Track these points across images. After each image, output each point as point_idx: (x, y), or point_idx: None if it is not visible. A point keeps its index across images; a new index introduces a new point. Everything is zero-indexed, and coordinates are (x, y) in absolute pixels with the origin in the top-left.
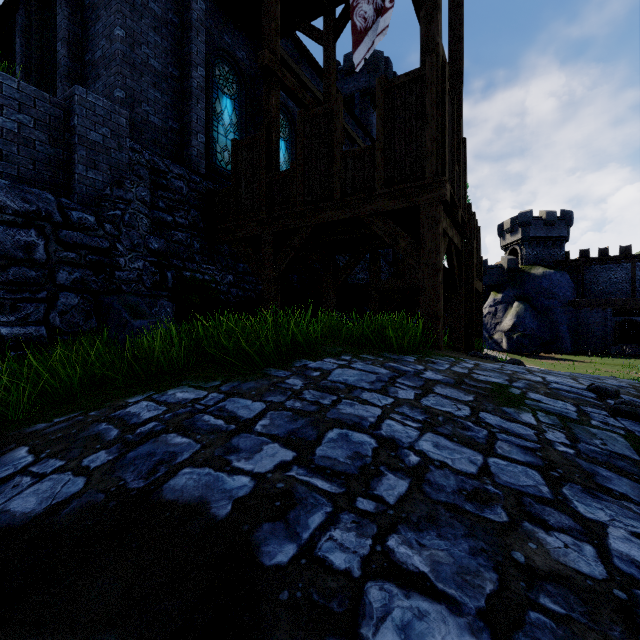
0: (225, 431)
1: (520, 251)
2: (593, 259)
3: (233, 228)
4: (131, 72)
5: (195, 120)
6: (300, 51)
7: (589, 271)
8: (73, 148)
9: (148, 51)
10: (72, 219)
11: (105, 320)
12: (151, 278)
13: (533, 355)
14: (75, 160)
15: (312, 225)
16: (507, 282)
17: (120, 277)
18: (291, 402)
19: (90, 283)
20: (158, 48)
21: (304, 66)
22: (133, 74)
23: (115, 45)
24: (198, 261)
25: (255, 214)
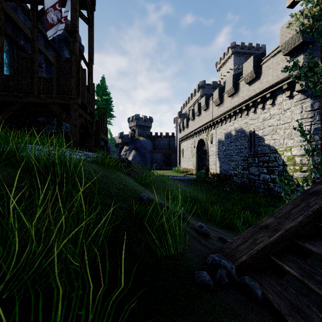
0: None
1: (135, 130)
2: (159, 136)
3: None
4: None
5: None
6: None
7: (157, 140)
8: None
9: None
10: None
11: None
12: None
13: None
14: None
15: (23, 102)
16: (130, 142)
17: None
18: None
19: None
20: None
21: (19, 11)
22: None
23: None
24: None
25: None
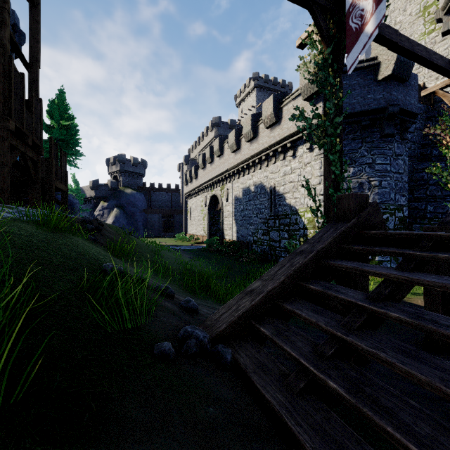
0: None
1: (119, 178)
2: (156, 188)
3: None
4: None
5: None
6: None
7: (154, 194)
8: None
9: None
10: None
11: None
12: None
13: None
14: None
15: None
16: (111, 196)
17: None
18: None
19: None
20: None
21: None
22: None
23: None
24: None
25: None
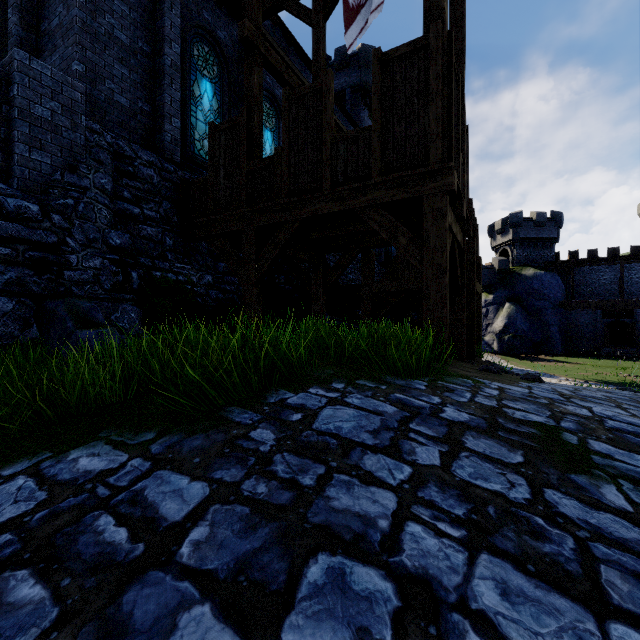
0: (120, 564)
1: (511, 252)
2: (582, 260)
3: (210, 222)
4: (92, 43)
5: (169, 102)
6: (289, 40)
7: (578, 272)
8: (12, 123)
9: (113, 21)
10: (7, 207)
11: (48, 329)
12: (111, 279)
13: (525, 357)
14: (14, 137)
15: (299, 219)
16: (498, 283)
17: (70, 277)
18: (251, 483)
19: (30, 285)
20: (125, 19)
21: (293, 56)
22: (95, 46)
23: (73, 11)
24: (171, 259)
25: (235, 207)
